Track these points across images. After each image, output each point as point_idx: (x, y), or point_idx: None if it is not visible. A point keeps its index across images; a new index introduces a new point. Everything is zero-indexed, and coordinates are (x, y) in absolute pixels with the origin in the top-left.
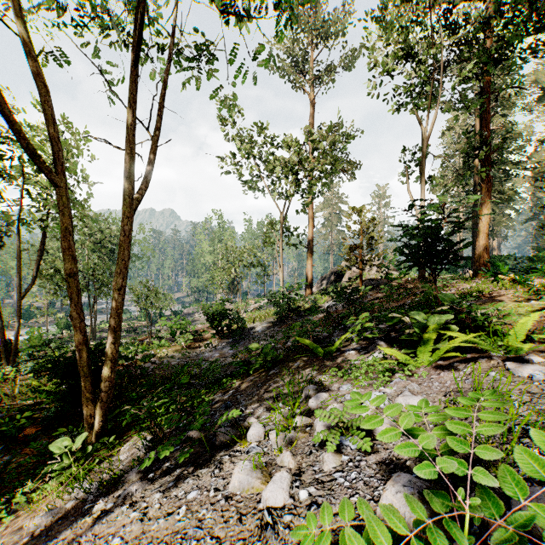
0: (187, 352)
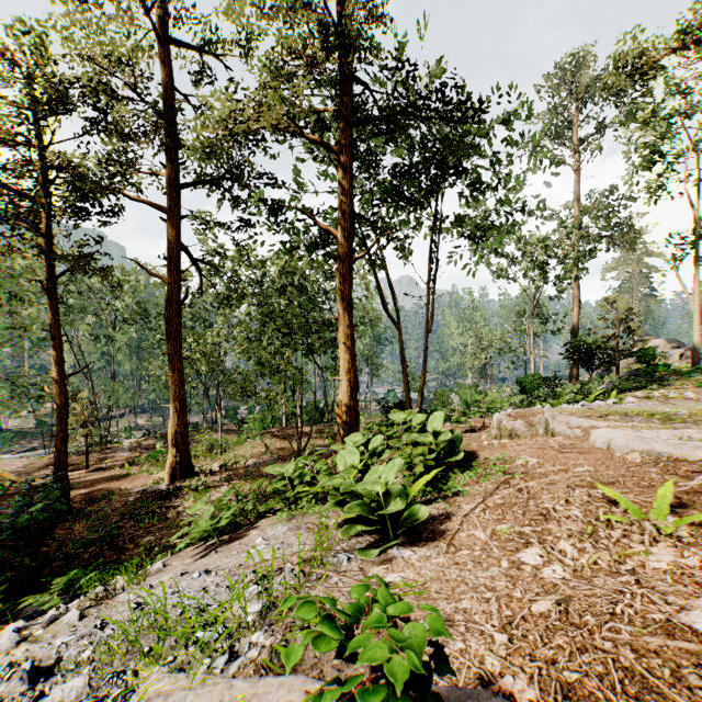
0: None
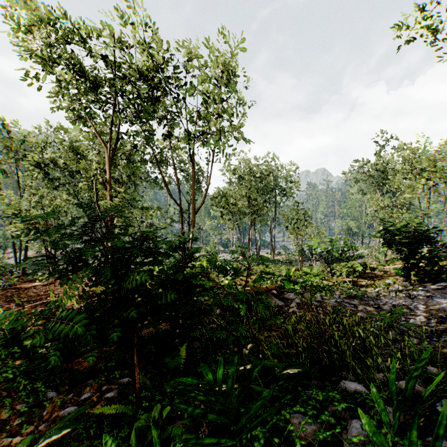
0: (354, 290)
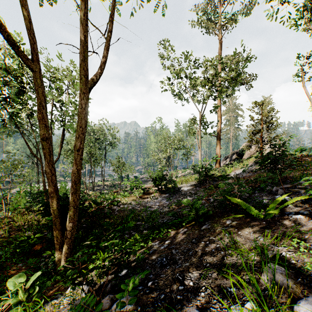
0: (139, 201)
